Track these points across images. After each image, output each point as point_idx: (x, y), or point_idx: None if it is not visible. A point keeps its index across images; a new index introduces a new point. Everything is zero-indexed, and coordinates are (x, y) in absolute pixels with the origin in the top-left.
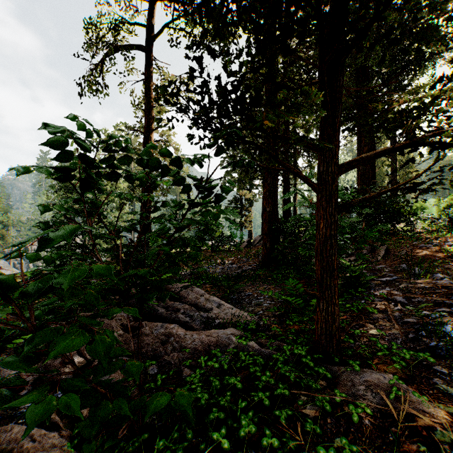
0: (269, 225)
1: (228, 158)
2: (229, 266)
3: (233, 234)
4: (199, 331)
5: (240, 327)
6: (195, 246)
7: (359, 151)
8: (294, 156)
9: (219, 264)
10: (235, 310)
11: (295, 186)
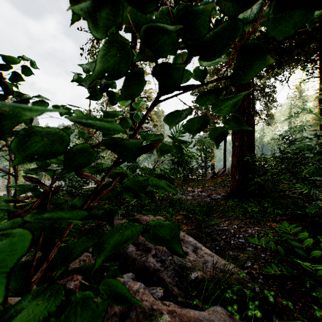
0: (238, 158)
1: (196, 108)
2: (199, 194)
3: (200, 166)
4: (171, 302)
5: (233, 307)
6: (168, 178)
7: (321, 89)
8: (252, 102)
9: (189, 191)
10: (215, 258)
11: (253, 127)
